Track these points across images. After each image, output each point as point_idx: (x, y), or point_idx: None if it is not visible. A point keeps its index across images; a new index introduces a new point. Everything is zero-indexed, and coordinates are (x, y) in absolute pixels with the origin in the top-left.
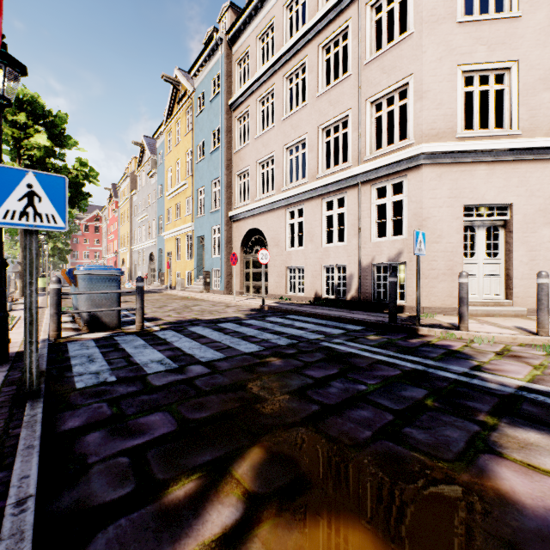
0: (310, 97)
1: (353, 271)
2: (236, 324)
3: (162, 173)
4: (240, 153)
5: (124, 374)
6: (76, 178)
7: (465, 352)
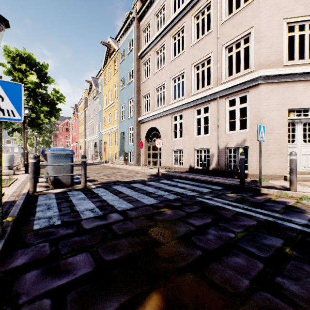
0: (187, 47)
1: (214, 152)
2: (142, 184)
3: (101, 97)
4: (144, 83)
5: (66, 219)
6: (53, 100)
7: (299, 207)
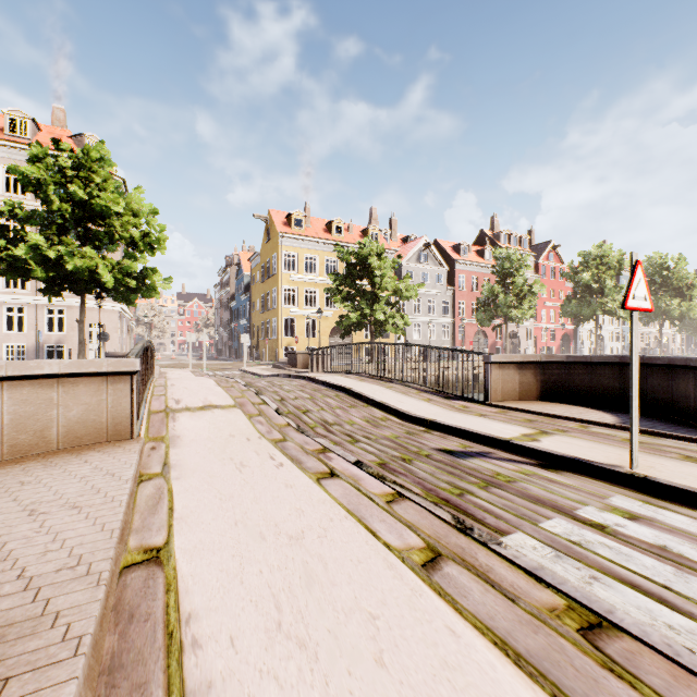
0: None
1: (33, 347)
2: None
3: None
4: None
5: None
6: None
7: None
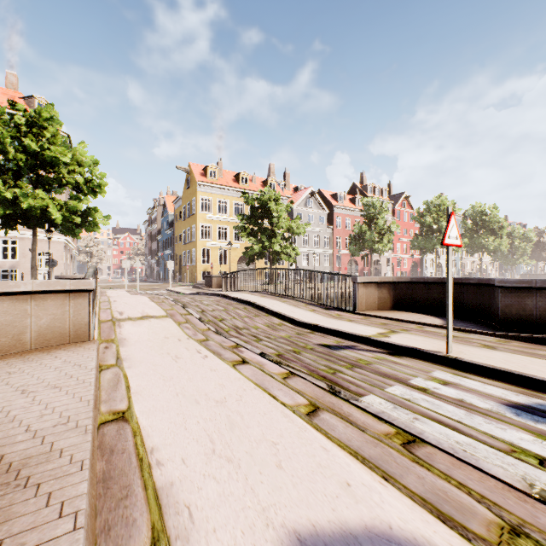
0: None
1: None
2: None
3: None
4: None
5: None
6: None
7: None
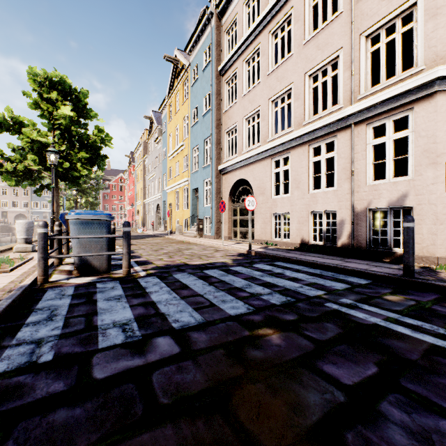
0: (296, 46)
1: (344, 216)
2: (223, 271)
3: (166, 139)
4: (228, 112)
5: (68, 347)
6: (95, 142)
7: None
